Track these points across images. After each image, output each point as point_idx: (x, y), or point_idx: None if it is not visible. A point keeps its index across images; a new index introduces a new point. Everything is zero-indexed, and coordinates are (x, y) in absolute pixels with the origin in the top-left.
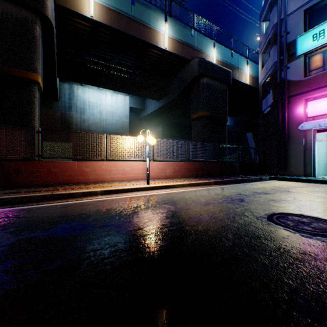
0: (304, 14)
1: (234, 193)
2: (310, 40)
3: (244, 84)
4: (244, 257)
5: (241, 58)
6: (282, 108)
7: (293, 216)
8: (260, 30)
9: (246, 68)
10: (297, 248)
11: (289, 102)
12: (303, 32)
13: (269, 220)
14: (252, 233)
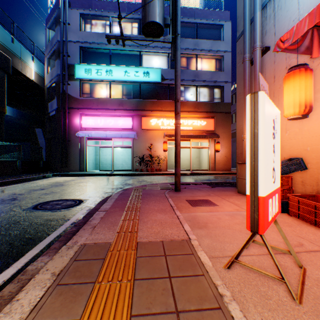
0: (81, 49)
1: (9, 194)
2: (84, 72)
3: (30, 79)
4: (1, 237)
5: (26, 50)
6: (65, 116)
7: (54, 201)
8: (47, 35)
9: (32, 63)
10: (45, 219)
11: (70, 112)
12: (80, 63)
13: (34, 209)
14: (14, 221)
